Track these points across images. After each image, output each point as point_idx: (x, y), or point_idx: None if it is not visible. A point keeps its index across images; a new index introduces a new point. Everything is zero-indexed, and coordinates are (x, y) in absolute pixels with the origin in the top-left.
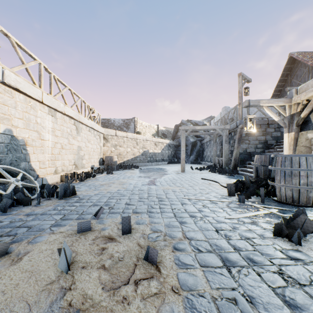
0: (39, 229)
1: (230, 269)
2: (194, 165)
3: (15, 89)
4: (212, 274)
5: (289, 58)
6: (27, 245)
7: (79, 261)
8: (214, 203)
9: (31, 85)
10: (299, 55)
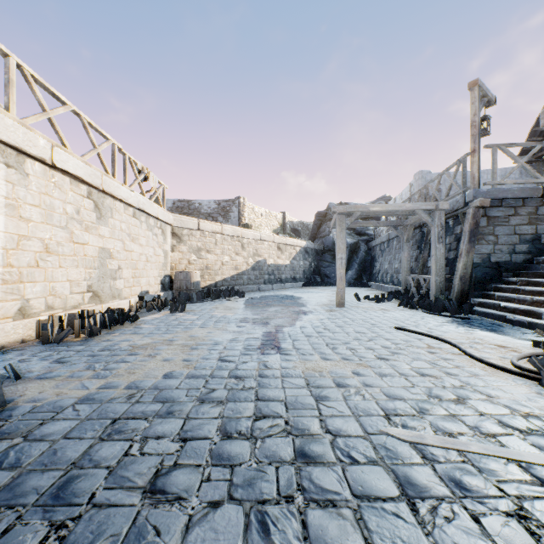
0: None
1: None
2: (356, 290)
3: None
4: None
5: None
6: None
7: None
8: None
9: None
10: None
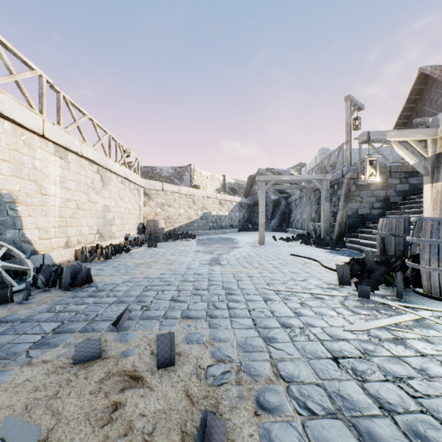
0: (7, 353)
1: None
2: (277, 234)
3: None
4: None
5: (419, 76)
6: None
7: None
8: (318, 298)
9: (23, 107)
10: (434, 70)
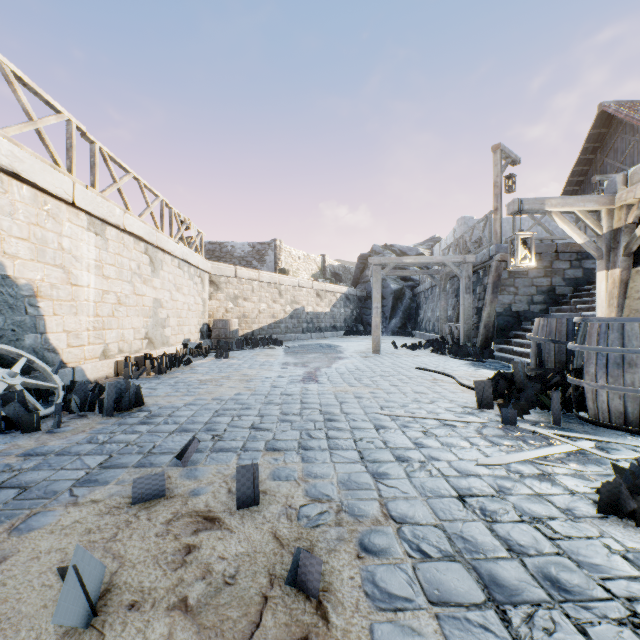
0: (46, 492)
1: (506, 611)
2: (399, 339)
3: (12, 175)
4: (461, 629)
5: (600, 115)
6: (7, 537)
7: (124, 587)
8: (448, 425)
9: (47, 166)
10: (619, 107)
